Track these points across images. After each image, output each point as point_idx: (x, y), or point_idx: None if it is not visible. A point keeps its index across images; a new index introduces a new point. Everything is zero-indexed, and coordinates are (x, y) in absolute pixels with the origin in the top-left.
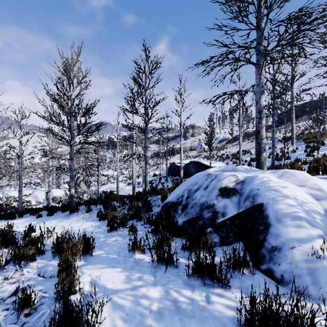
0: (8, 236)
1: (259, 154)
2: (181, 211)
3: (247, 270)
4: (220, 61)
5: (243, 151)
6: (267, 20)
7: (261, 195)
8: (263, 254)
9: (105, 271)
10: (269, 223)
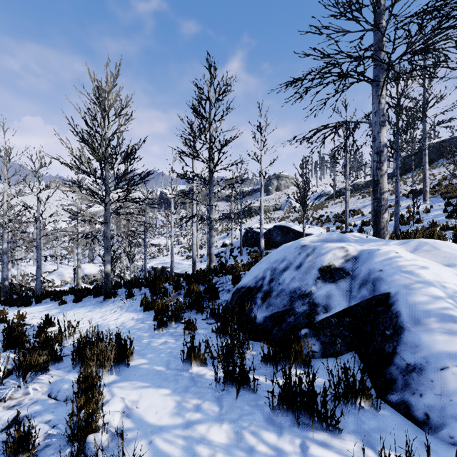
0: (16, 332)
1: (378, 216)
2: (261, 301)
3: (367, 401)
4: (319, 78)
5: (352, 211)
6: (390, 14)
7: (386, 280)
8: (392, 375)
9: (146, 393)
10: (400, 325)
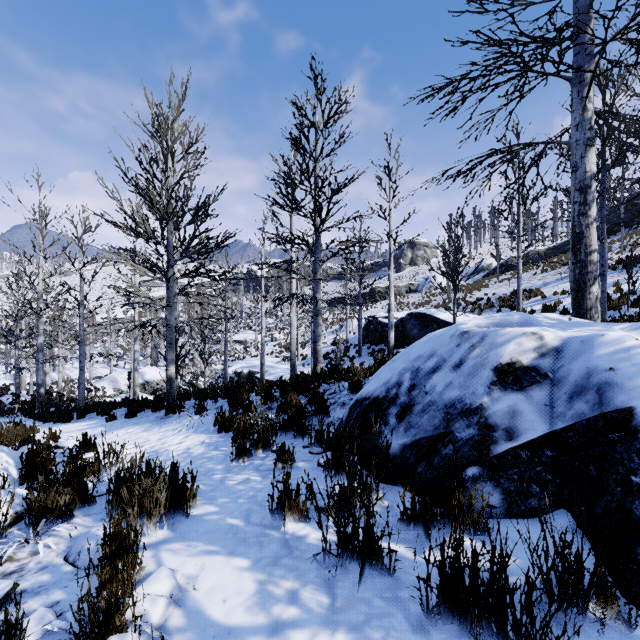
0: (39, 458)
1: (581, 289)
2: (395, 419)
3: (608, 608)
4: (484, 76)
5: (526, 291)
6: None
7: (624, 385)
8: None
9: (211, 564)
10: None
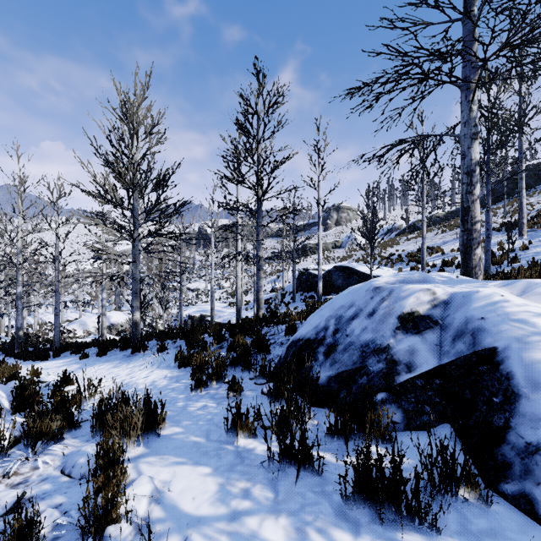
0: (28, 391)
1: (468, 251)
2: (323, 356)
3: (473, 492)
4: (393, 81)
5: (429, 248)
6: None
7: (490, 330)
8: (506, 458)
9: (180, 472)
10: (514, 390)
